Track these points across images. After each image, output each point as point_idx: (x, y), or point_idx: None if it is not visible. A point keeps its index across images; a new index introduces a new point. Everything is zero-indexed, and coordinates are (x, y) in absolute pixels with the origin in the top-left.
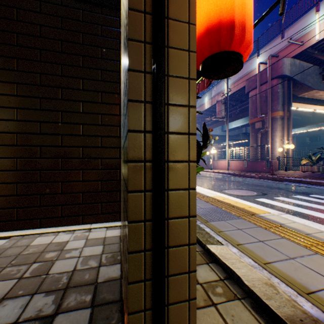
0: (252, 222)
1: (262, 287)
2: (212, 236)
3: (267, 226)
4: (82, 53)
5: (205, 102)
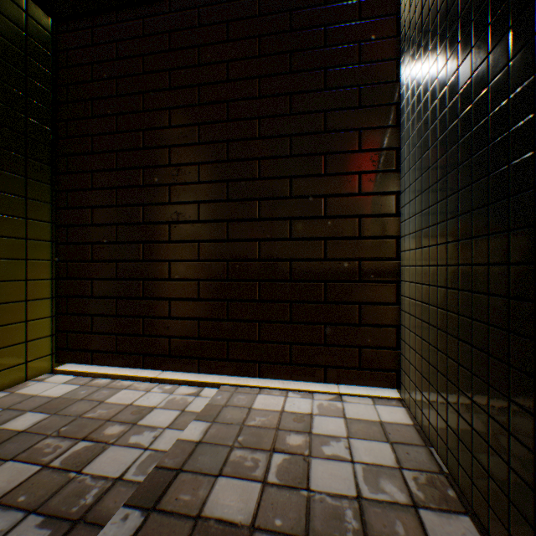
0: None
1: None
2: None
3: None
4: (323, 65)
5: None
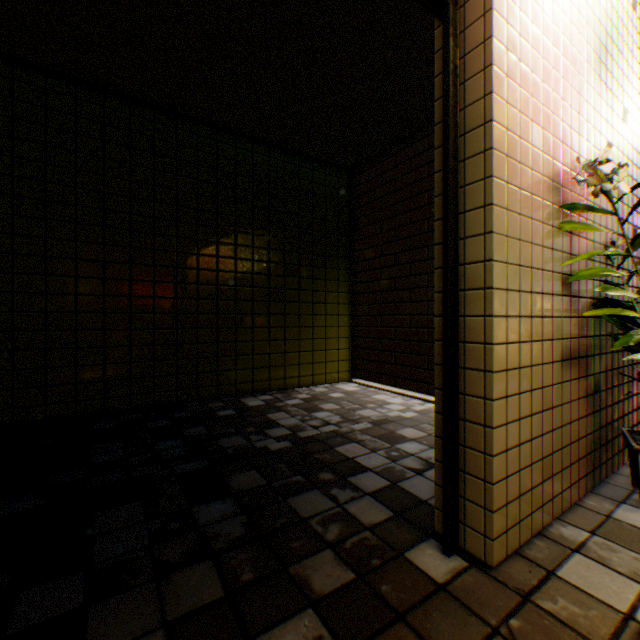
0: None
1: None
2: None
3: None
4: None
5: None
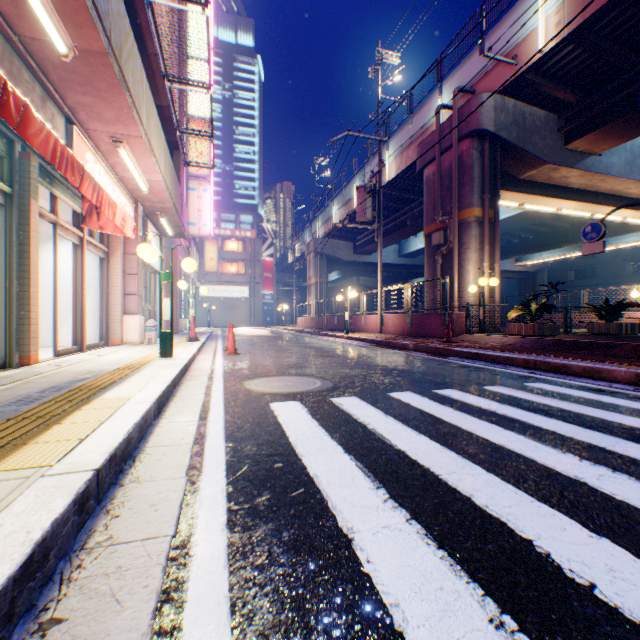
0: None
1: None
2: None
3: None
4: None
5: (354, 193)
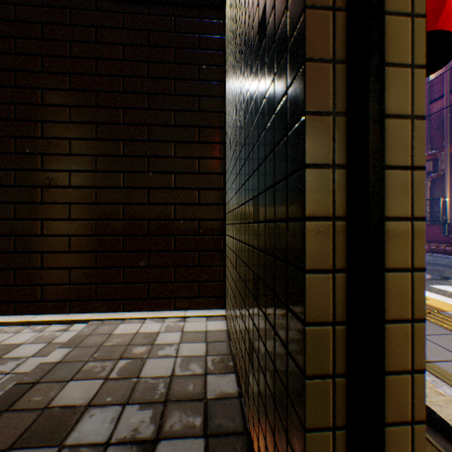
0: (439, 325)
1: None
2: None
3: None
4: (174, 76)
5: None
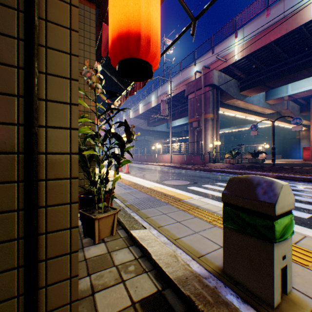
0: (176, 207)
1: (167, 258)
2: (139, 222)
3: (187, 208)
4: None
5: (152, 100)
